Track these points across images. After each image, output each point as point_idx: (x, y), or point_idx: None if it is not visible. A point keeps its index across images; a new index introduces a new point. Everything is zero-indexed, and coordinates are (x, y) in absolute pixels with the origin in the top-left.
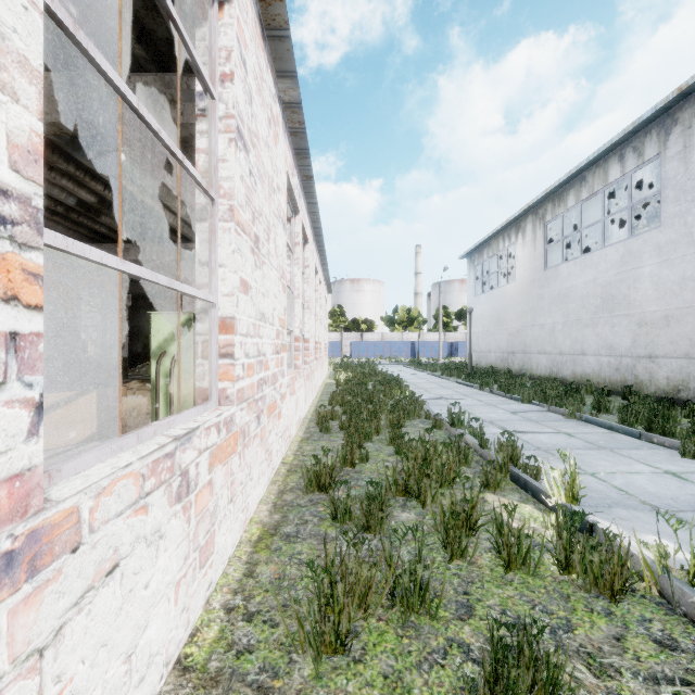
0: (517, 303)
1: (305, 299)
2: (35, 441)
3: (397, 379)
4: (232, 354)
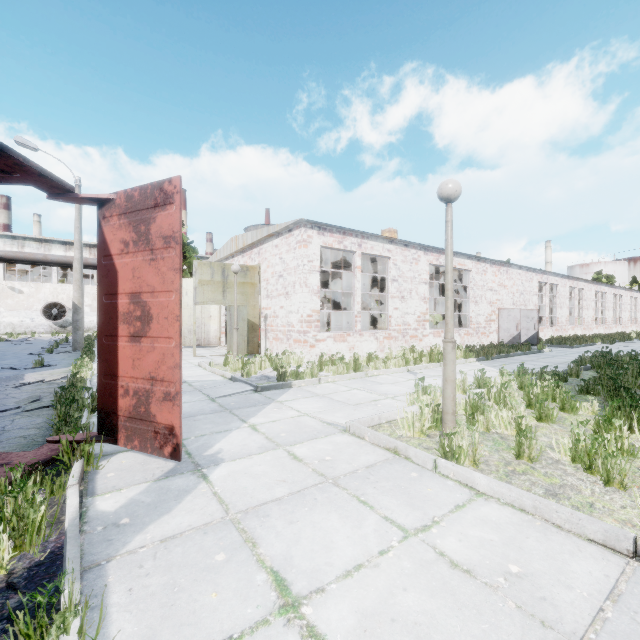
0: None
1: (605, 307)
2: (577, 323)
3: None
4: (584, 321)
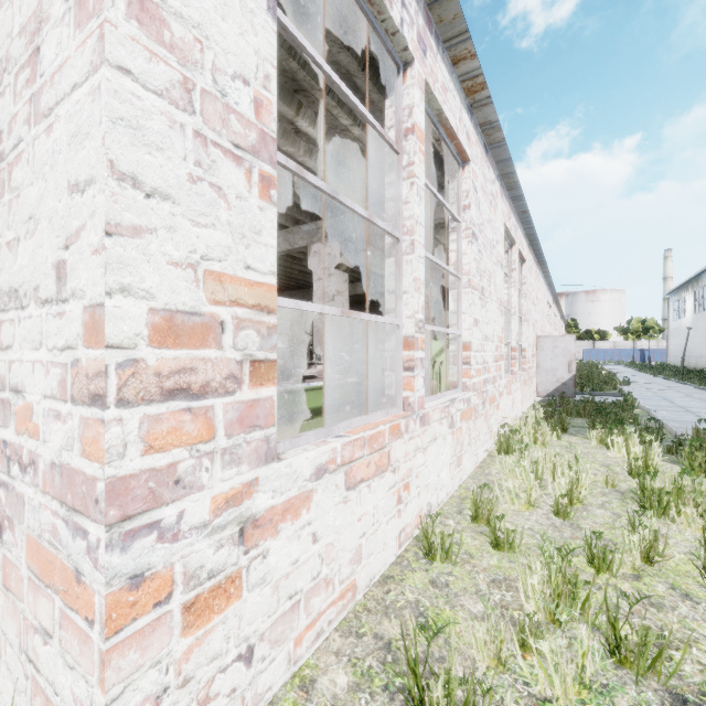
0: (686, 329)
1: None
2: None
3: (598, 366)
4: None
